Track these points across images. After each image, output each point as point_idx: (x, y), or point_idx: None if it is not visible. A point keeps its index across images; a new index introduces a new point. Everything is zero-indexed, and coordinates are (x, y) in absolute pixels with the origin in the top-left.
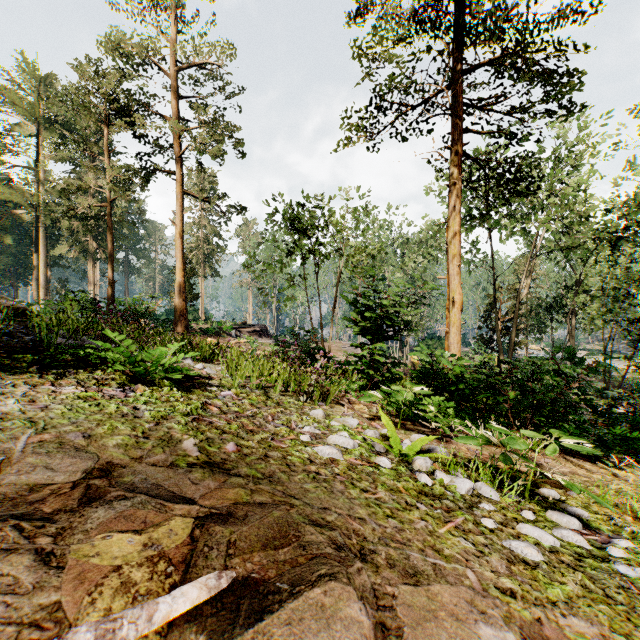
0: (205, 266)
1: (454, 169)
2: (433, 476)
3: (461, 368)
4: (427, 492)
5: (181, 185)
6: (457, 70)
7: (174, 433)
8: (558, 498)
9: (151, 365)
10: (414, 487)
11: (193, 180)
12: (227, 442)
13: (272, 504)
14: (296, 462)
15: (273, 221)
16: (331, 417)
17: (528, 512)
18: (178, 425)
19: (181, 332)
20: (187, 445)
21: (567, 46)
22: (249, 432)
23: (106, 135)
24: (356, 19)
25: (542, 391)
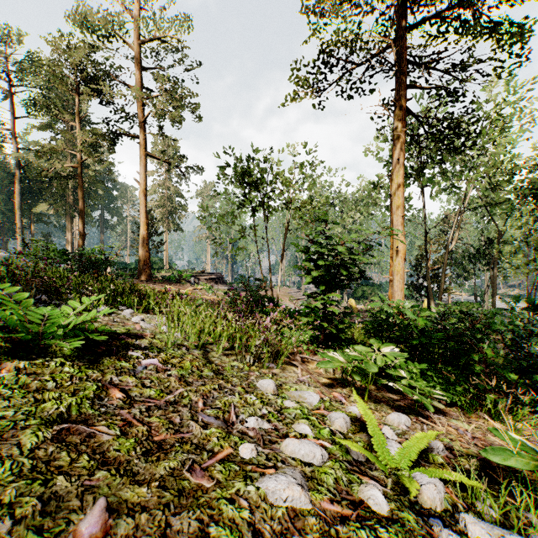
0: (169, 222)
1: (398, 123)
2: (458, 524)
3: (425, 321)
4: None
5: (145, 148)
6: (401, 27)
7: None
8: None
9: (44, 327)
10: None
11: (158, 147)
12: (90, 503)
13: None
14: None
15: (225, 175)
16: (284, 389)
17: None
18: (3, 464)
19: (145, 279)
20: None
21: None
22: (154, 450)
23: (77, 103)
24: None
25: (536, 353)
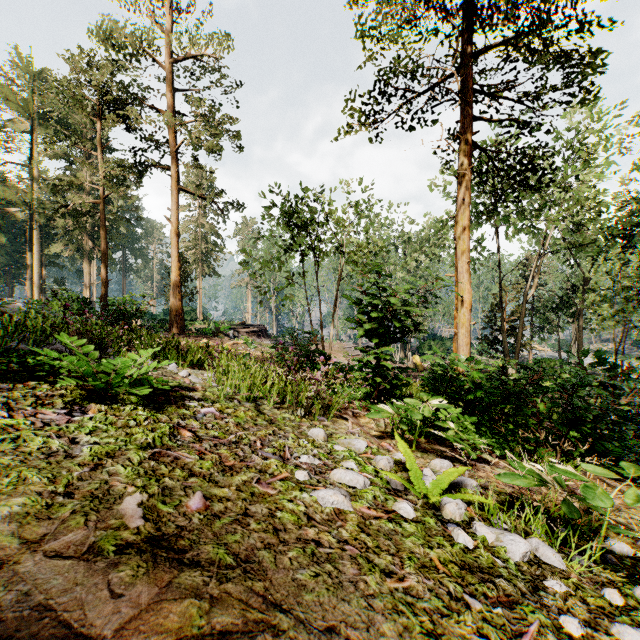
0: (203, 265)
1: (463, 159)
2: (471, 529)
3: (480, 376)
4: (471, 564)
5: (177, 181)
6: (466, 53)
7: (115, 482)
8: (631, 554)
9: (113, 377)
10: (453, 557)
11: (191, 178)
12: (192, 493)
13: (242, 632)
14: (288, 522)
15: (270, 216)
16: (334, 437)
17: (613, 592)
18: (125, 468)
19: (177, 333)
20: (128, 506)
21: (590, 22)
22: (227, 470)
23: (99, 129)
24: (358, 0)
25: (581, 405)
